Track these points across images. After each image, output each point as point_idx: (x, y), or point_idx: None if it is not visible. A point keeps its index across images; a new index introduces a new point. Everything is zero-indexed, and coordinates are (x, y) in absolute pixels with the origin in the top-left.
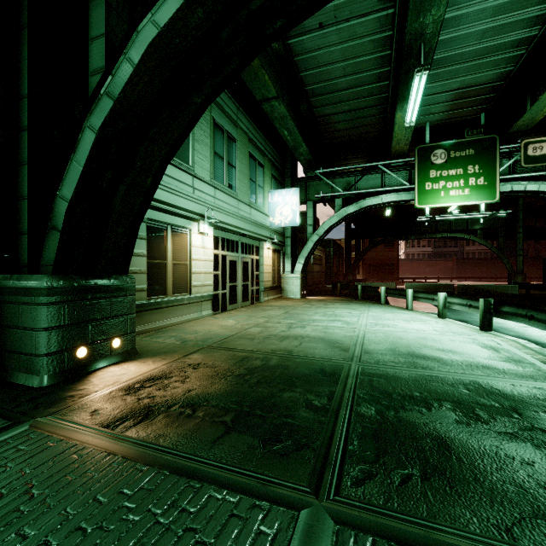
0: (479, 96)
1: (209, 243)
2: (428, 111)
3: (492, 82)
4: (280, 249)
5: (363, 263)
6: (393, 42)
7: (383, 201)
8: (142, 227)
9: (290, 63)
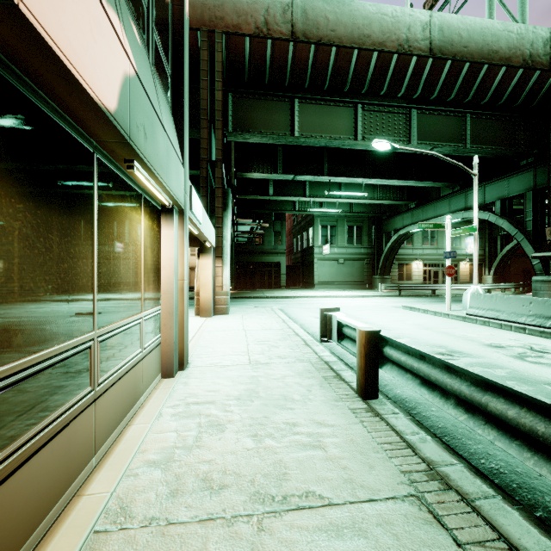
0: None
1: (420, 266)
2: None
3: None
4: (480, 263)
5: None
6: None
7: None
8: (396, 265)
9: None
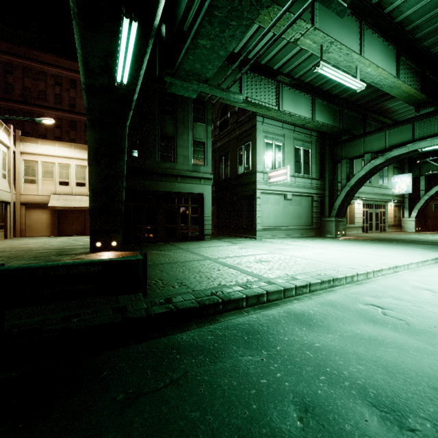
0: None
1: (360, 206)
2: None
3: None
4: (400, 205)
5: None
6: None
7: None
8: None
9: None
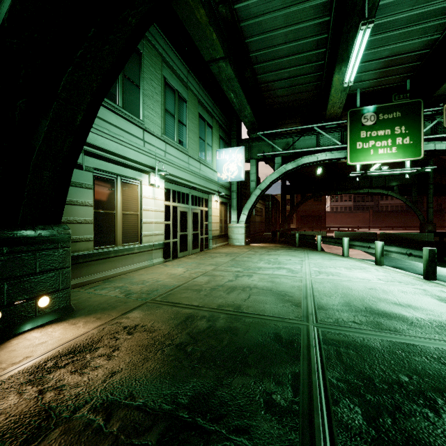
0: (406, 64)
1: (160, 195)
2: (359, 78)
3: (419, 50)
4: (226, 202)
5: (295, 214)
6: (332, 7)
7: (318, 159)
8: (87, 176)
9: (236, 29)
